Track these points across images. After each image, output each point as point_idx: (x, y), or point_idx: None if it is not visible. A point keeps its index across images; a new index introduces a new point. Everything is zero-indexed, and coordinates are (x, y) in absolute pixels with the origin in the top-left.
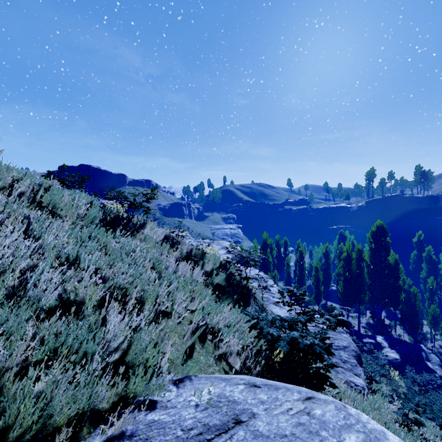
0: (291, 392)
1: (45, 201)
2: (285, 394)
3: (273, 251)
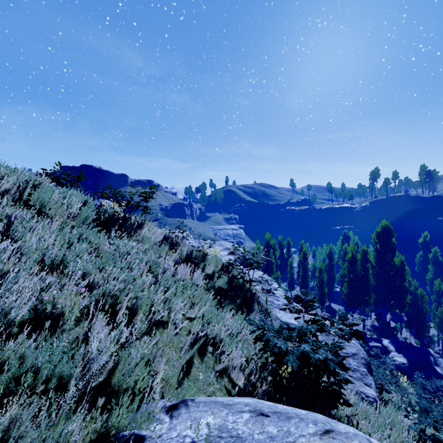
0: (306, 423)
1: (33, 199)
2: (298, 425)
3: (275, 252)
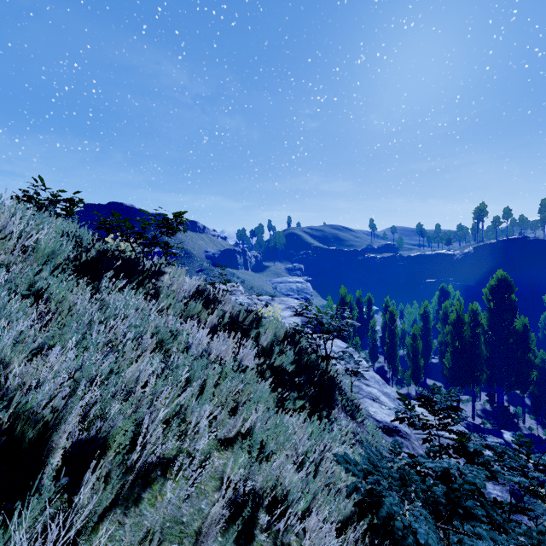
0: None
1: None
2: None
3: (353, 312)
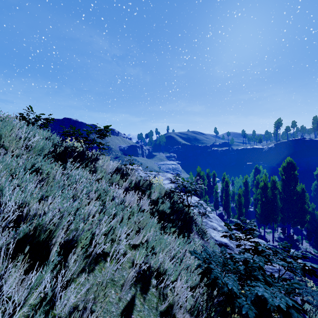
0: None
1: None
2: None
3: (204, 181)
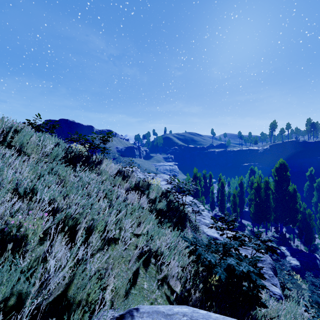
0: None
1: (14, 141)
2: None
3: (201, 182)
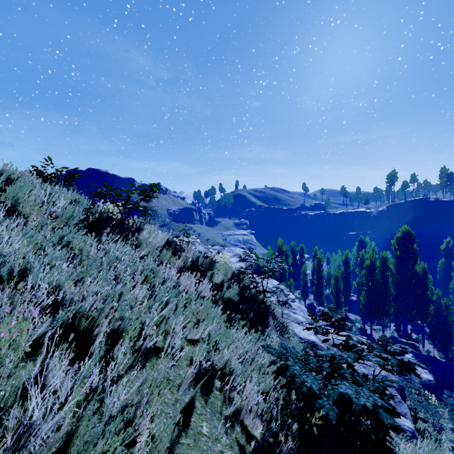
0: None
1: (3, 194)
2: None
3: (288, 259)
